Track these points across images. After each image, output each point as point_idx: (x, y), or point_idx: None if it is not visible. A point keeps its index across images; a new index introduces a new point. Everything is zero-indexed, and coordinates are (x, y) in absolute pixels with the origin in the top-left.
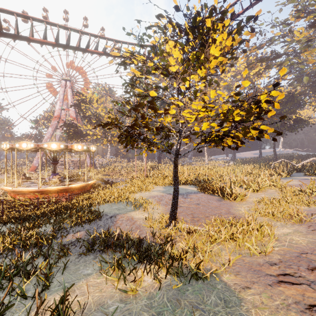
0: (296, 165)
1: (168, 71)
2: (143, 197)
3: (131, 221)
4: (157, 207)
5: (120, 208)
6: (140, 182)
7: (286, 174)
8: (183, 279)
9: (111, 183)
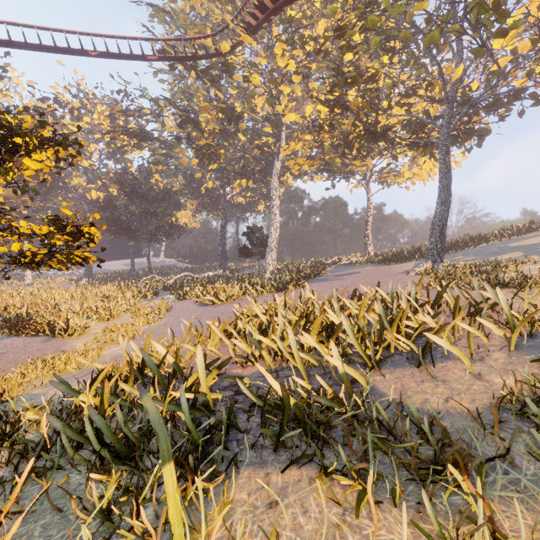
0: (167, 282)
1: None
2: None
3: None
4: None
5: None
6: None
7: (152, 294)
8: None
9: None
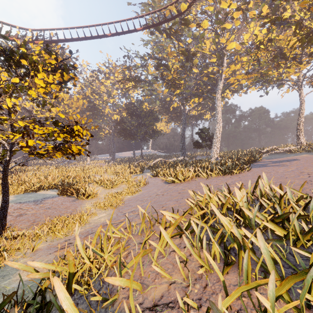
0: (149, 164)
1: None
2: None
3: None
4: None
5: None
6: None
7: (139, 172)
8: None
9: None
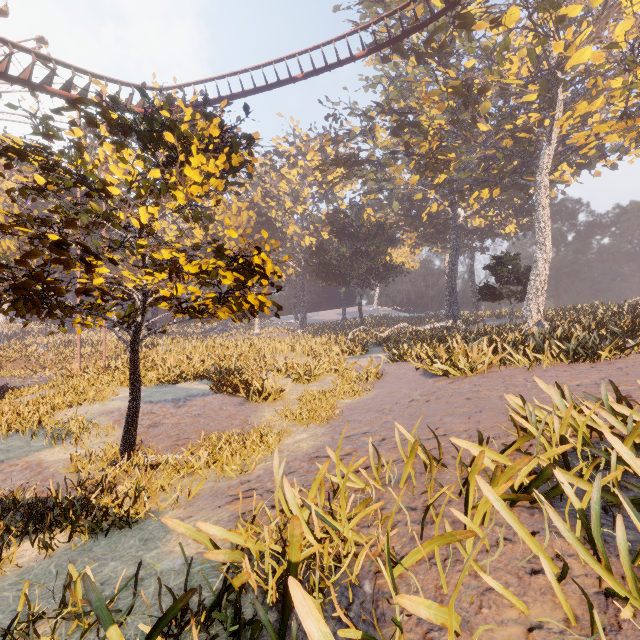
0: (379, 335)
1: (107, 190)
2: (85, 415)
3: (35, 471)
4: (111, 432)
5: (12, 447)
6: (88, 382)
7: (360, 351)
8: (100, 535)
9: (3, 392)
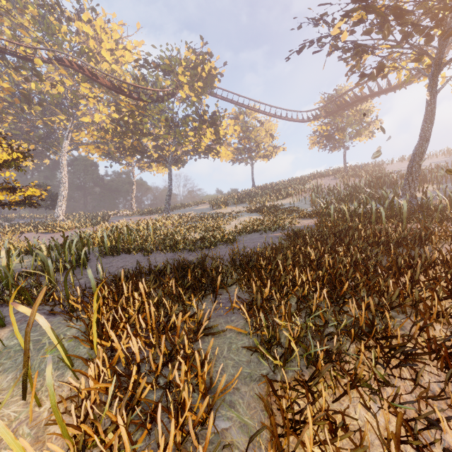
0: None
1: None
2: None
3: None
4: None
5: None
6: None
7: None
8: None
9: None
